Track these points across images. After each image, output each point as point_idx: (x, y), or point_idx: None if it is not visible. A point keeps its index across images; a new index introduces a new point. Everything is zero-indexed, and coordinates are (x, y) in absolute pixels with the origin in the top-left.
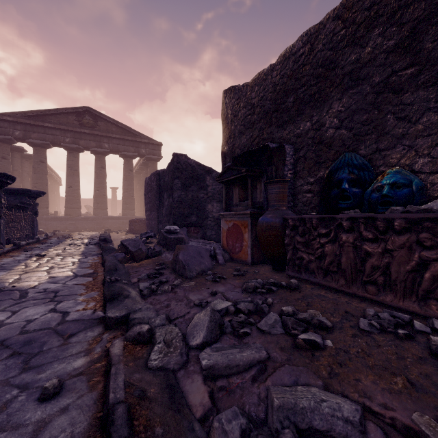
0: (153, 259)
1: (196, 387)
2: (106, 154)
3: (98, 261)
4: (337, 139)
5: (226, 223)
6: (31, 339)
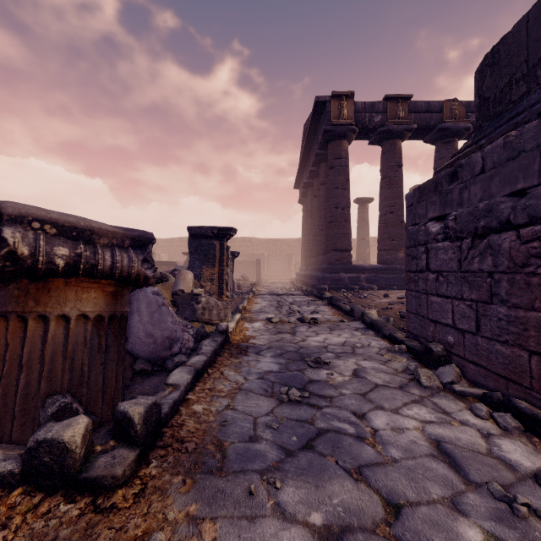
0: None
1: None
2: (316, 174)
3: None
4: None
5: None
6: None
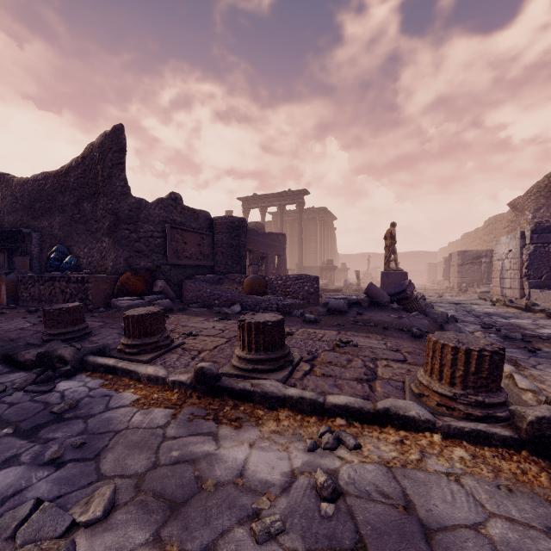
0: None
1: None
2: None
3: None
4: (59, 236)
5: None
6: None
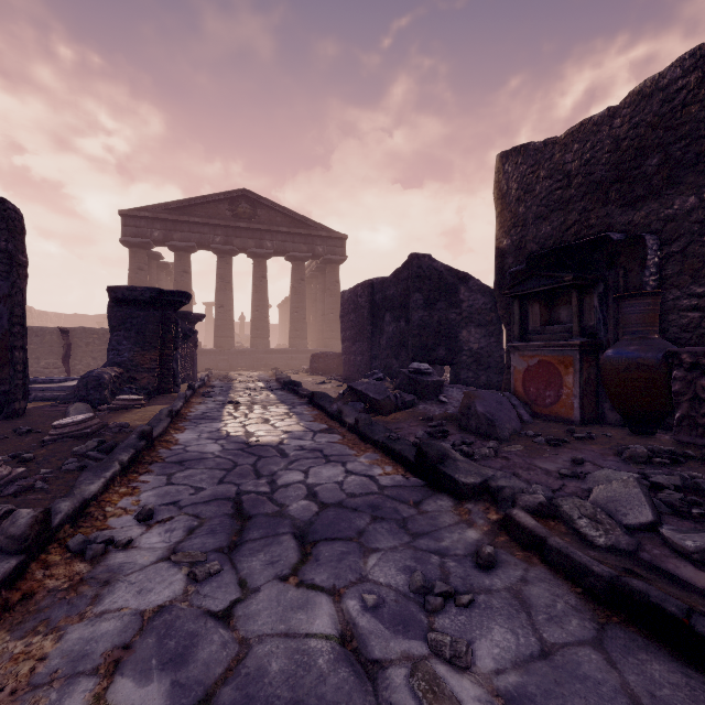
0: (407, 411)
1: (689, 572)
2: (268, 257)
3: (318, 413)
4: None
5: (524, 359)
6: (371, 503)
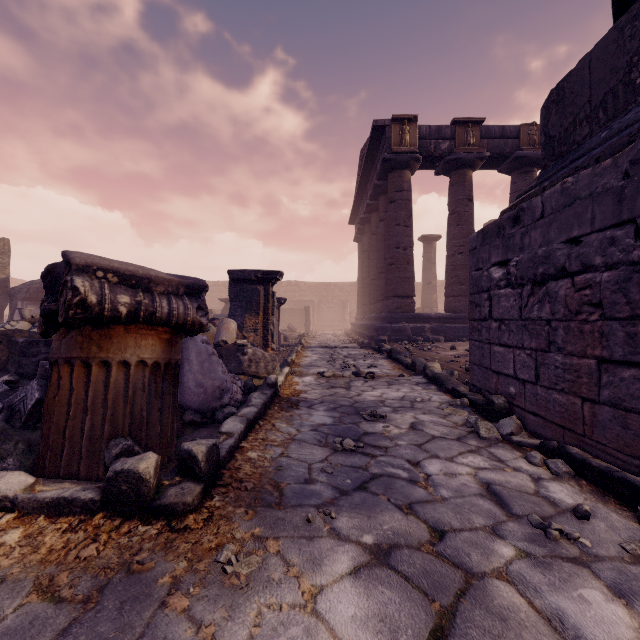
0: None
1: None
2: (374, 208)
3: None
4: None
5: None
6: None
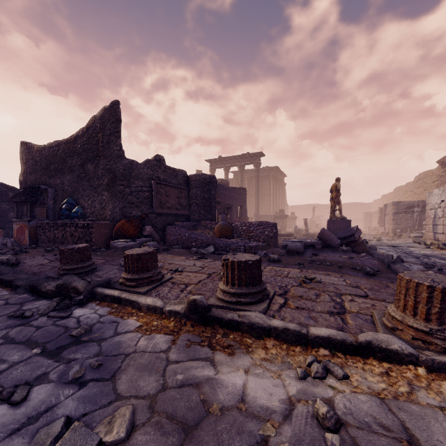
0: None
1: None
2: None
3: None
4: (68, 191)
5: (17, 225)
6: None
